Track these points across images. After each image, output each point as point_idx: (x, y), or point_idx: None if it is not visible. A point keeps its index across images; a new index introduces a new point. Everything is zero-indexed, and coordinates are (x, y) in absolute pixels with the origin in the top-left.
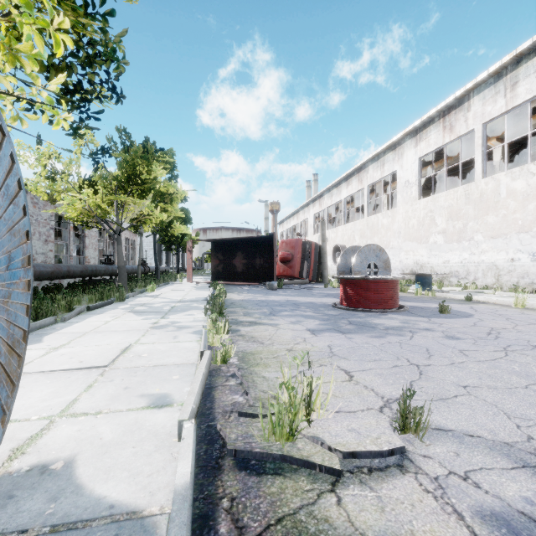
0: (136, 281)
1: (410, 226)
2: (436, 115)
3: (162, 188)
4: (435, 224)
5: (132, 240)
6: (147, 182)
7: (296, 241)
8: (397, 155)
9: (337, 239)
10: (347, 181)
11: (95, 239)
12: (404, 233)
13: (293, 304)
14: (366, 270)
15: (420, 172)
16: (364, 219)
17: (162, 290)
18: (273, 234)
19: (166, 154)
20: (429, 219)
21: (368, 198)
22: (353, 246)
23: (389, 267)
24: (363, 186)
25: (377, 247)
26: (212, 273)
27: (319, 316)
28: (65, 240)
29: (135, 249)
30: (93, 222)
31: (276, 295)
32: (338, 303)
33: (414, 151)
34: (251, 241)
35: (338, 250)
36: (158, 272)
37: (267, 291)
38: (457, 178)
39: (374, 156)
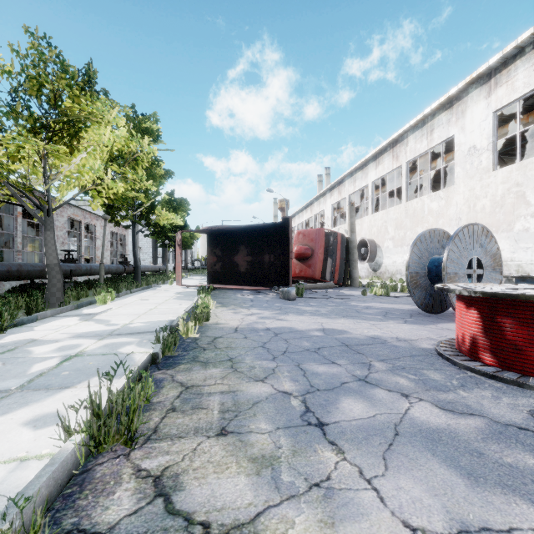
0: (96, 286)
1: (478, 209)
2: (528, 43)
3: (118, 144)
4: (527, 202)
5: (122, 235)
6: (71, 116)
7: (318, 232)
8: (455, 114)
9: (362, 233)
10: (376, 160)
11: (63, 230)
12: (468, 219)
13: (344, 347)
14: (465, 272)
15: (494, 131)
16: (402, 205)
17: (126, 299)
18: (288, 218)
19: (147, 119)
20: (513, 197)
21: (406, 178)
22: (431, 229)
23: (498, 266)
24: (399, 163)
25: (482, 229)
26: (208, 273)
27: (491, 443)
28: (11, 230)
29: (125, 246)
30: (5, 194)
31: (298, 312)
32: (453, 349)
33: (484, 103)
34: (258, 232)
35: (364, 246)
36: (138, 272)
37: (281, 302)
38: (515, 155)
39: (418, 121)
